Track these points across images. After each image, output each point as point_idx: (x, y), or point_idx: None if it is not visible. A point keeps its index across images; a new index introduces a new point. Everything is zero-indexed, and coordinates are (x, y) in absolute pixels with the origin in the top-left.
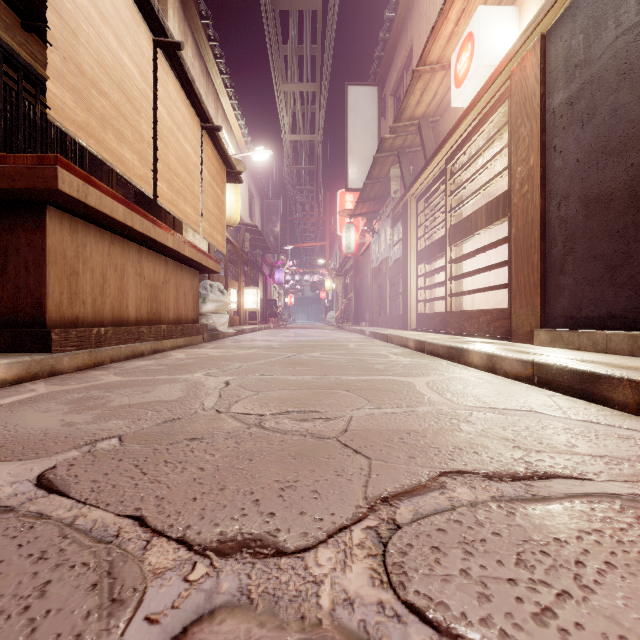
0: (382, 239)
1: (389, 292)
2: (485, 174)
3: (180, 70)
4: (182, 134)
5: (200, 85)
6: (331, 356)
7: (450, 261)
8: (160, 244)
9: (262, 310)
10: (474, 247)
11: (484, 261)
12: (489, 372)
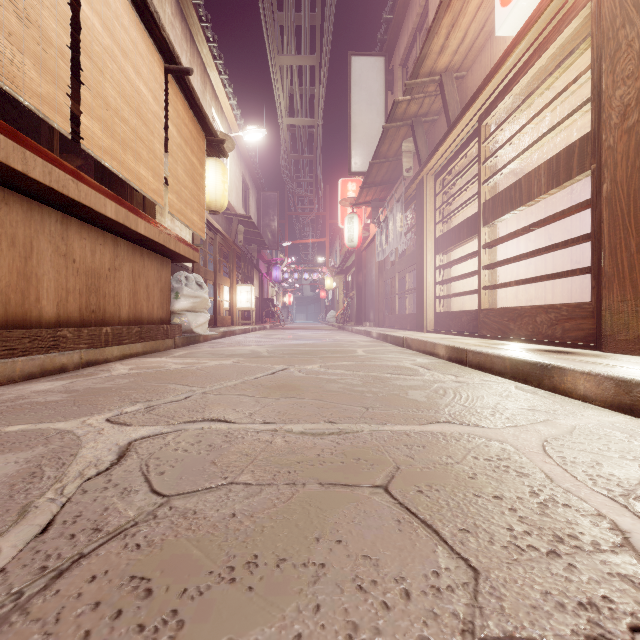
0: (390, 227)
1: (398, 288)
2: (521, 142)
3: None
4: (131, 66)
5: (182, 50)
6: (336, 371)
7: (486, 244)
8: (92, 211)
9: (258, 309)
10: (502, 234)
11: (513, 250)
12: (622, 412)
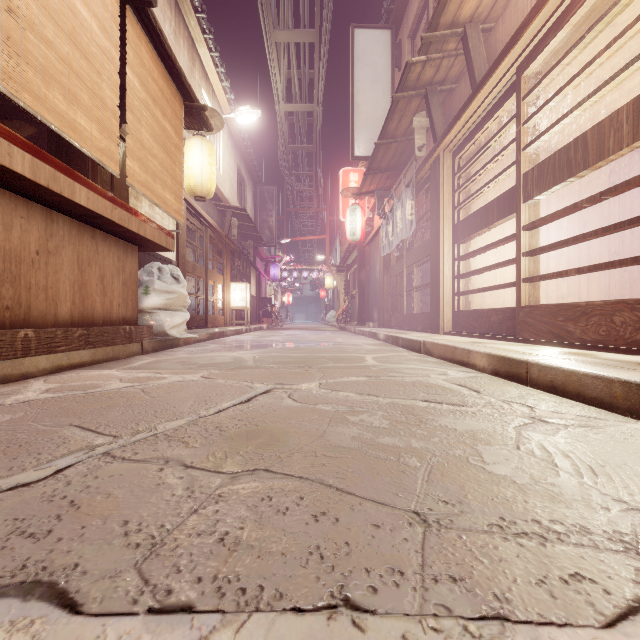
0: (398, 217)
1: (407, 284)
2: (559, 107)
3: None
4: None
5: (165, 17)
6: (343, 395)
7: (528, 225)
8: None
9: (255, 309)
10: None
11: (543, 239)
12: None
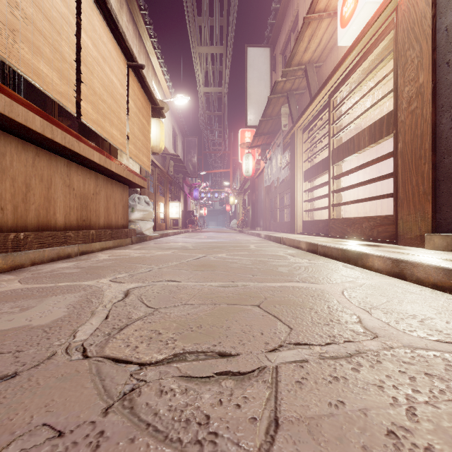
0: (274, 163)
1: (279, 204)
2: (358, 109)
3: (104, 7)
4: (108, 66)
5: (133, 44)
6: (236, 257)
7: (333, 177)
8: (86, 159)
9: (183, 218)
10: (347, 168)
11: (355, 179)
12: (395, 277)
